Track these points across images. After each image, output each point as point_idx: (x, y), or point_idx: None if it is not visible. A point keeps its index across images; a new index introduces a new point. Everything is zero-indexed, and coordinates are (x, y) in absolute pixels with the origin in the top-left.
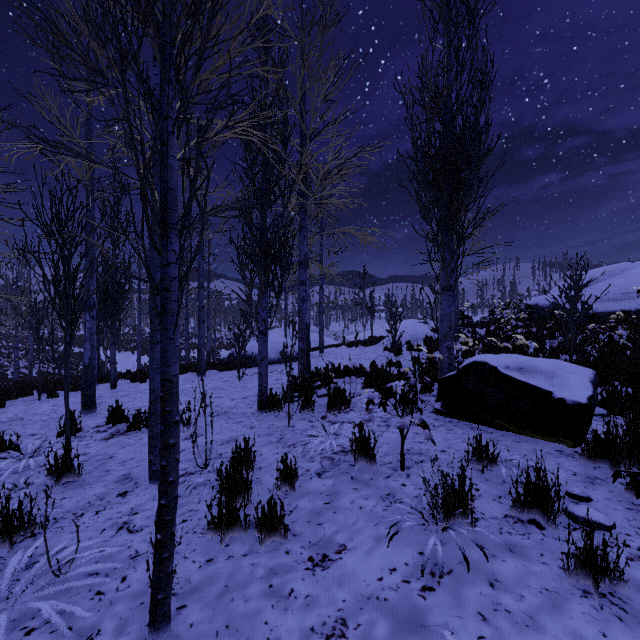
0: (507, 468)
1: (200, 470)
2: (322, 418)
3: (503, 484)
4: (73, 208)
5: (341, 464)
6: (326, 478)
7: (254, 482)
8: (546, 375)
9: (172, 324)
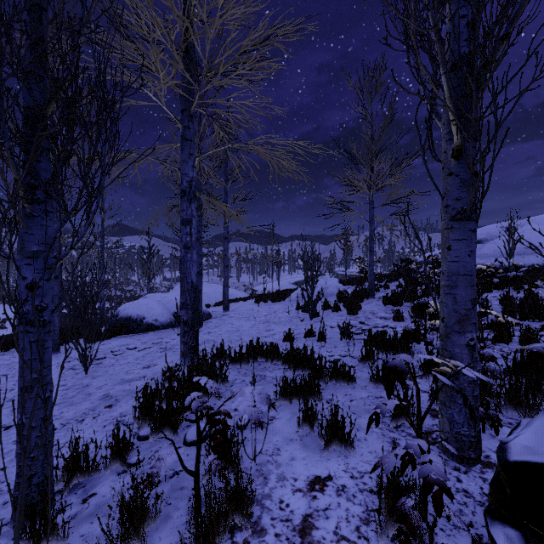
0: None
1: None
2: None
3: None
4: None
5: None
6: None
7: None
8: None
9: None
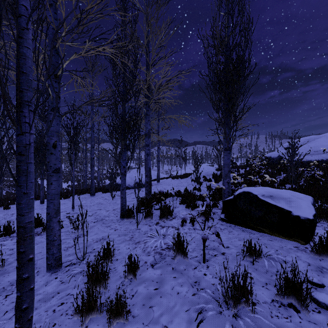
0: (267, 260)
1: (80, 261)
2: (156, 223)
3: (267, 273)
4: (0, 99)
5: (166, 258)
6: (156, 268)
7: (112, 271)
8: (286, 200)
9: (26, 181)
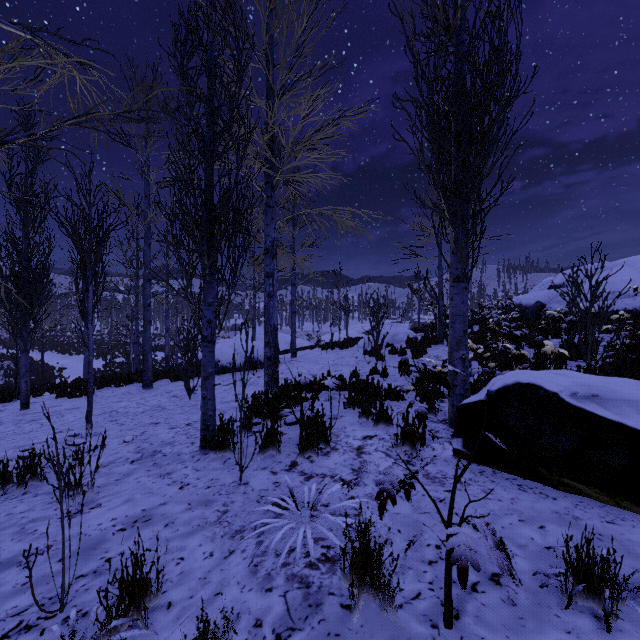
0: None
1: (49, 615)
2: (291, 466)
3: None
4: None
5: (324, 603)
6: None
7: None
8: (639, 407)
9: None
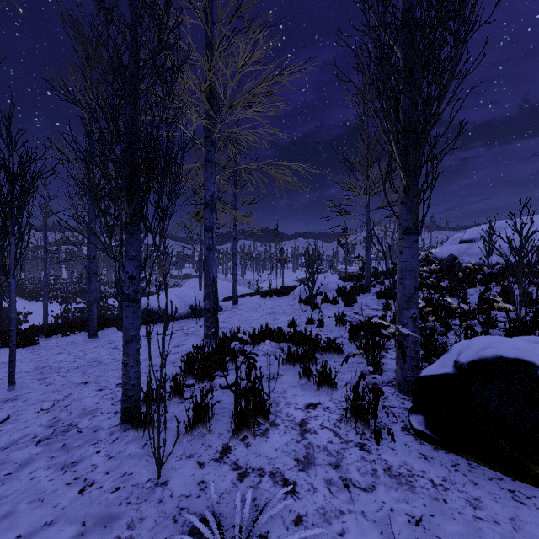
0: None
1: None
2: (223, 453)
3: None
4: None
5: None
6: None
7: None
8: None
9: None
